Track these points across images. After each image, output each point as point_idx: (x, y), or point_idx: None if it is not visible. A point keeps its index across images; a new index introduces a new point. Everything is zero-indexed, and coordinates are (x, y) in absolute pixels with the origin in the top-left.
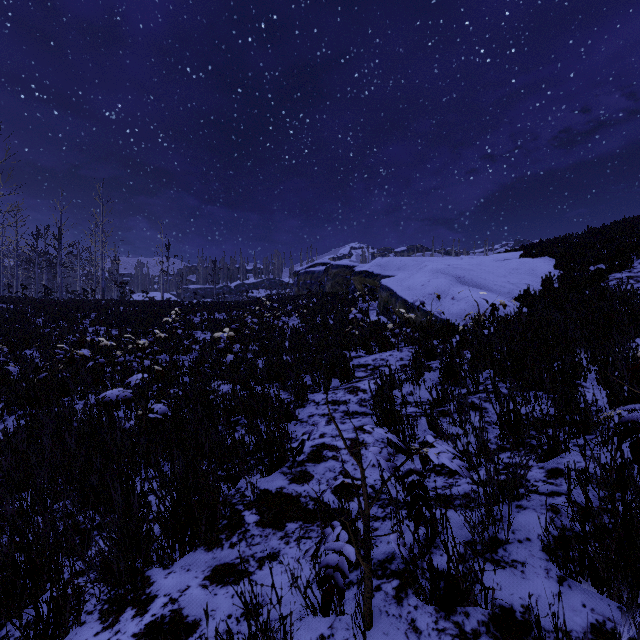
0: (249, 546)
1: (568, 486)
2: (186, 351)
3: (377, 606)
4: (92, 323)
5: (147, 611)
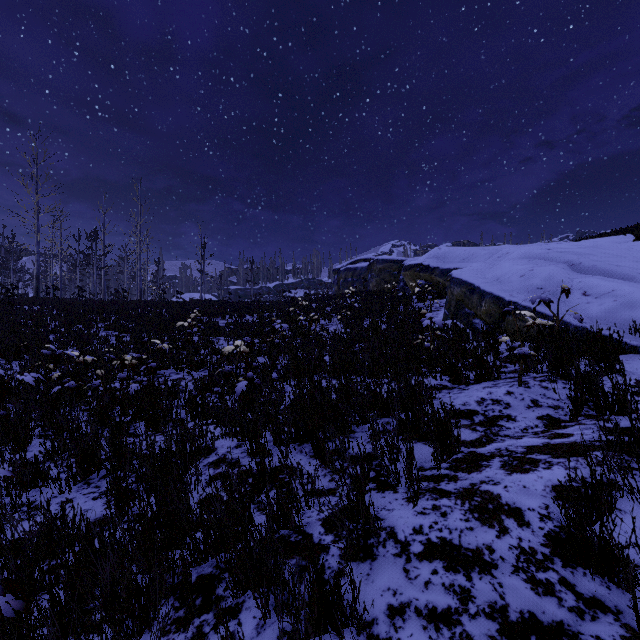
0: None
1: None
2: (197, 366)
3: None
4: (108, 327)
5: None
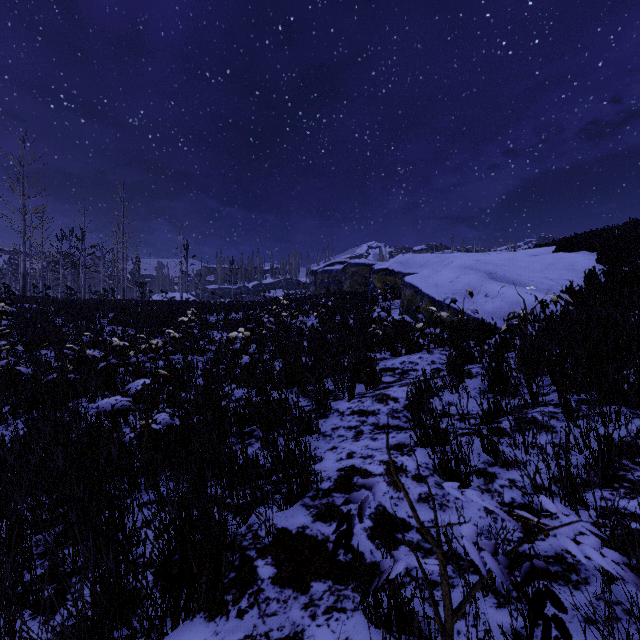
0: (262, 617)
1: None
2: (201, 351)
3: None
4: (110, 323)
5: None
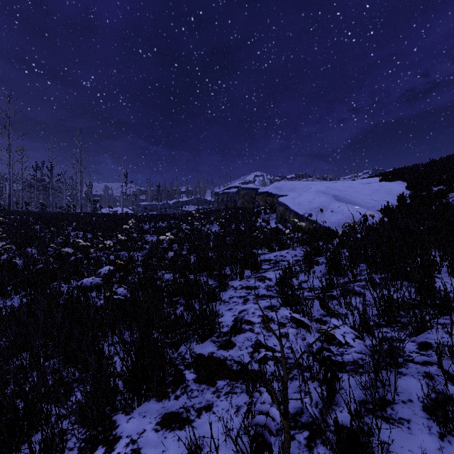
0: (189, 398)
1: (440, 358)
2: (139, 249)
3: (293, 453)
4: (73, 229)
5: (114, 449)
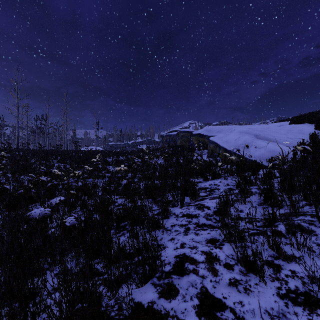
0: None
1: None
2: (102, 177)
3: None
4: (58, 161)
5: None
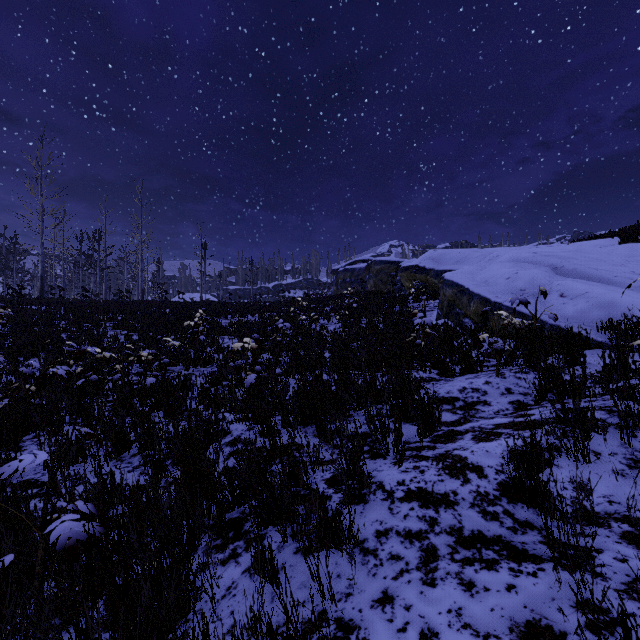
0: None
1: None
2: (205, 362)
3: None
4: (115, 326)
5: None
